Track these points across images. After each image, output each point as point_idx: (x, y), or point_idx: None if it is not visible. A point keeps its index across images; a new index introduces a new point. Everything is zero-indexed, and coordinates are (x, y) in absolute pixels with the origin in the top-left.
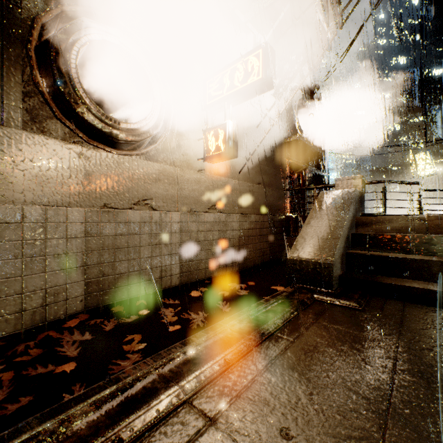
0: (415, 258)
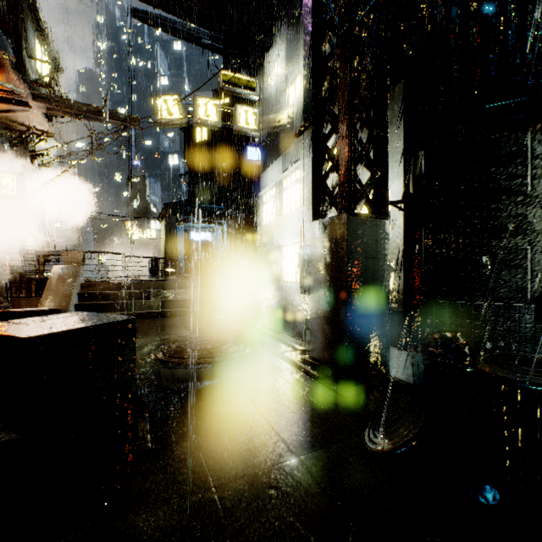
0: (109, 302)
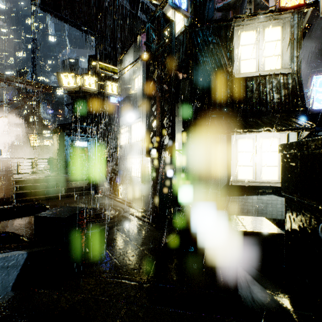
0: (33, 191)
